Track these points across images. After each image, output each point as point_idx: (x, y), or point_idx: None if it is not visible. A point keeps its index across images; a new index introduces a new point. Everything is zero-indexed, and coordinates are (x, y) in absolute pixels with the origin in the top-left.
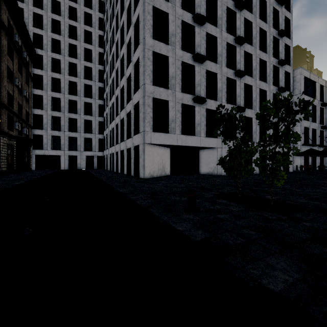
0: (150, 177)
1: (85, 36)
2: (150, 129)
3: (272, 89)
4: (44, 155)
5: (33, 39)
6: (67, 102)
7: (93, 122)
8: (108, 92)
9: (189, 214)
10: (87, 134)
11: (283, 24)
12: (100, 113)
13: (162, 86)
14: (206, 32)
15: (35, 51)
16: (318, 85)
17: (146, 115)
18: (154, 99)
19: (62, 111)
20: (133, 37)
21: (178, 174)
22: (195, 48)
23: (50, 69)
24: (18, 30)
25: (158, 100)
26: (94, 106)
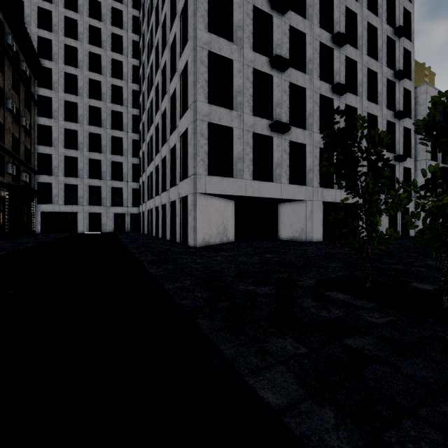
0: (205, 245)
1: (113, 41)
2: (204, 170)
3: (385, 114)
4: (53, 211)
5: (38, 46)
6: (87, 137)
7: (125, 165)
8: (144, 121)
9: (283, 337)
10: (115, 181)
11: (401, 19)
12: (134, 152)
13: (222, 105)
14: (290, 26)
15: (40, 63)
16: None
17: (198, 150)
18: (211, 126)
19: (79, 148)
20: (179, 32)
21: (247, 240)
22: (273, 49)
23: (62, 88)
24: (12, 29)
25: (217, 127)
26: (126, 142)
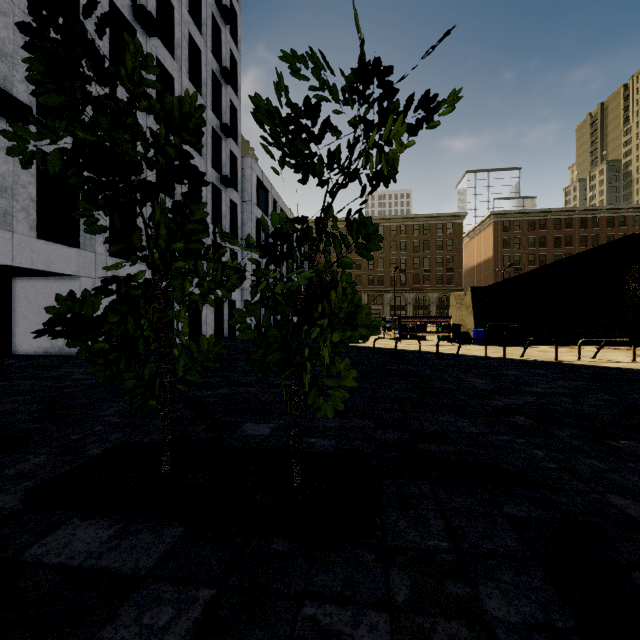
0: None
1: None
2: None
3: (211, 174)
4: None
5: None
6: None
7: None
8: None
9: None
10: None
11: (229, 63)
12: None
13: None
14: None
15: None
16: (272, 198)
17: None
18: None
19: None
20: None
21: None
22: None
23: None
24: None
25: None
26: None
